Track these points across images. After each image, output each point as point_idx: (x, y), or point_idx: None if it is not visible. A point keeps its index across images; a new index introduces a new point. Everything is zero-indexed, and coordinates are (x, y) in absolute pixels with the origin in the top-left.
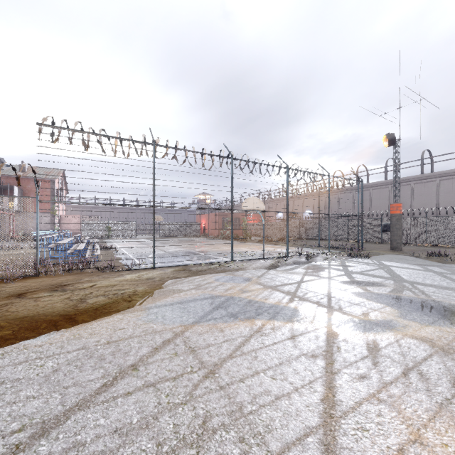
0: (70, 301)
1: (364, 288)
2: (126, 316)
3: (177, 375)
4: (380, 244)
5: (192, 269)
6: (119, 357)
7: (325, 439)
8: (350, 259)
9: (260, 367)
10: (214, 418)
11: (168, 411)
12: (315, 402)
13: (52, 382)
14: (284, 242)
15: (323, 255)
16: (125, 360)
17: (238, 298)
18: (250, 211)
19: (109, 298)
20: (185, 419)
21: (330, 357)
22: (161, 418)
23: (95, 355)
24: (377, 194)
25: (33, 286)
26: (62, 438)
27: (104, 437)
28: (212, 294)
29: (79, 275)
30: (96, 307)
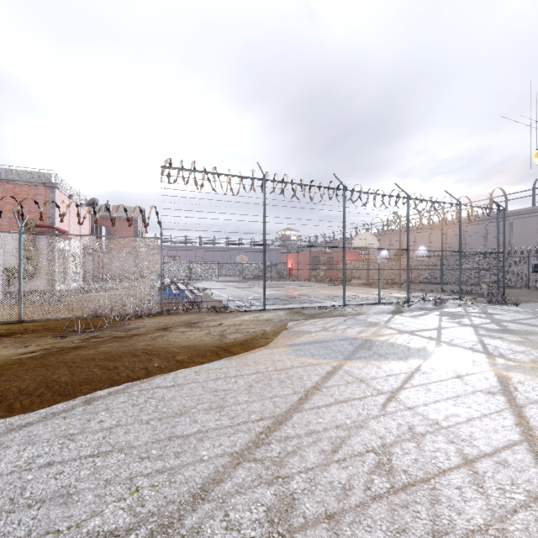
0: (213, 336)
1: (523, 337)
2: (274, 351)
3: (360, 397)
4: (527, 289)
5: (305, 313)
6: (296, 381)
7: (532, 449)
8: (491, 307)
9: (438, 397)
10: (417, 427)
11: (372, 419)
12: (509, 425)
13: (255, 393)
14: (394, 285)
15: (452, 301)
16: (304, 383)
17: (377, 341)
18: (362, 249)
19: (245, 335)
20: (390, 425)
21: (509, 395)
22: (369, 423)
23: (274, 378)
24: (521, 225)
25: (167, 322)
26: (298, 427)
27: (331, 429)
28: (346, 336)
29: (198, 314)
30: (240, 342)
